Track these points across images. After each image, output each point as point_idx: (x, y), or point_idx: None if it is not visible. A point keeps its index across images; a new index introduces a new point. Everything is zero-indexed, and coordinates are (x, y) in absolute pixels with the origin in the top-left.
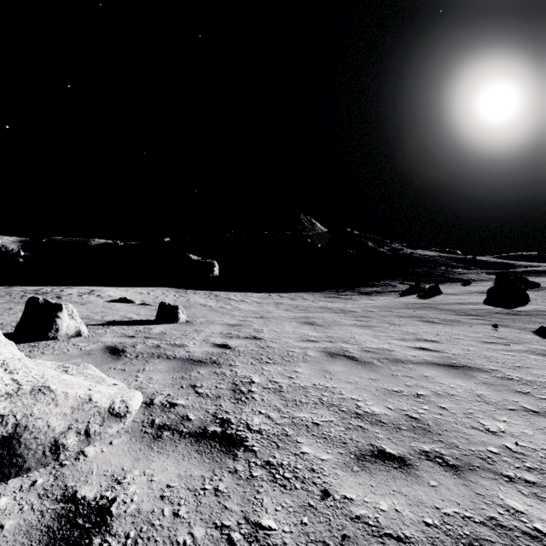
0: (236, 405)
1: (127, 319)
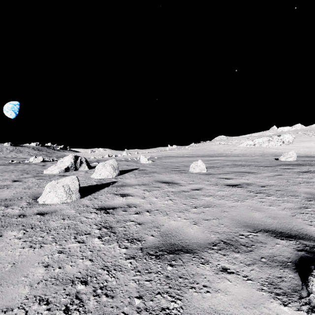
0: (23, 174)
1: (114, 192)
